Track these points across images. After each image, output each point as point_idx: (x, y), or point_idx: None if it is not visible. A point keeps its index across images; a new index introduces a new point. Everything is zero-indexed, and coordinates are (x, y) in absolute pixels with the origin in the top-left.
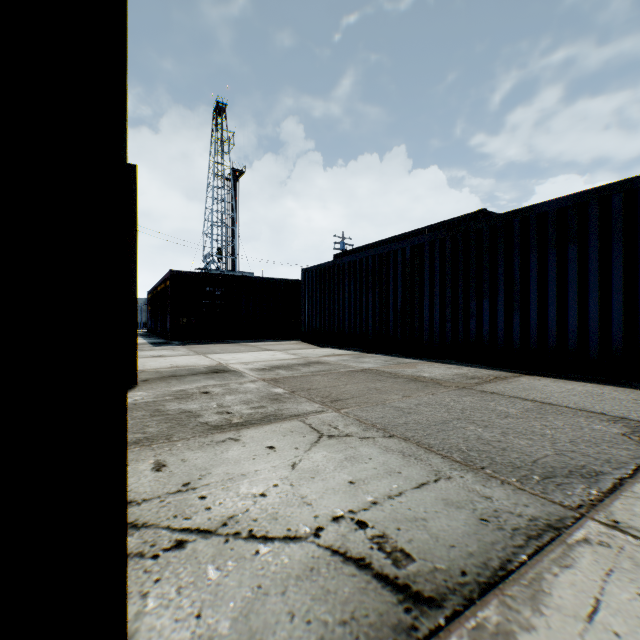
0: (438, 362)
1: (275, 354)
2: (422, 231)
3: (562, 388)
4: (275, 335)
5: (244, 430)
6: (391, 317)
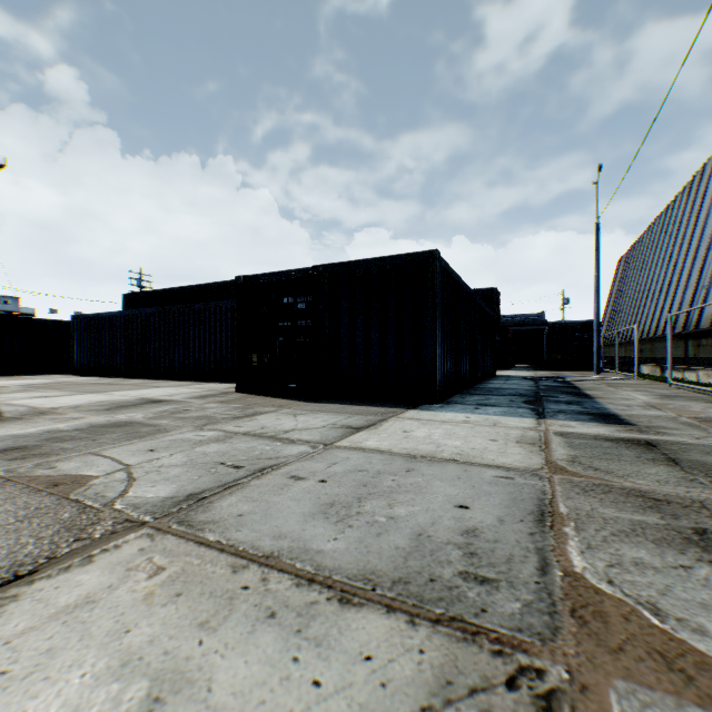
0: (149, 380)
1: (38, 380)
2: (197, 287)
3: (174, 383)
4: (46, 371)
5: (13, 393)
6: (135, 355)
